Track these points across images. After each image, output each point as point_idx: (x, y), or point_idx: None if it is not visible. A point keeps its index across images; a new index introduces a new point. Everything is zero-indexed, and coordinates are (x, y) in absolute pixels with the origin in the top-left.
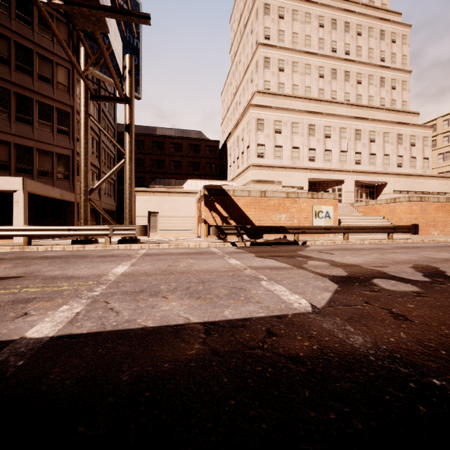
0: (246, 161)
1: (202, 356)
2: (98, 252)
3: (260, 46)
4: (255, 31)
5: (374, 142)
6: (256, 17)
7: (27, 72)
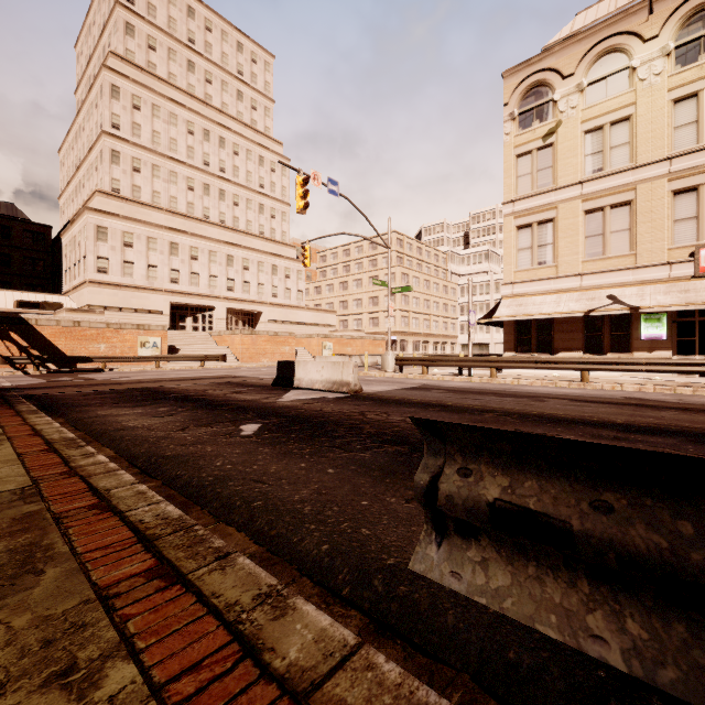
0: (83, 274)
1: None
2: None
3: (105, 135)
4: (100, 111)
5: (248, 270)
6: (101, 94)
7: None
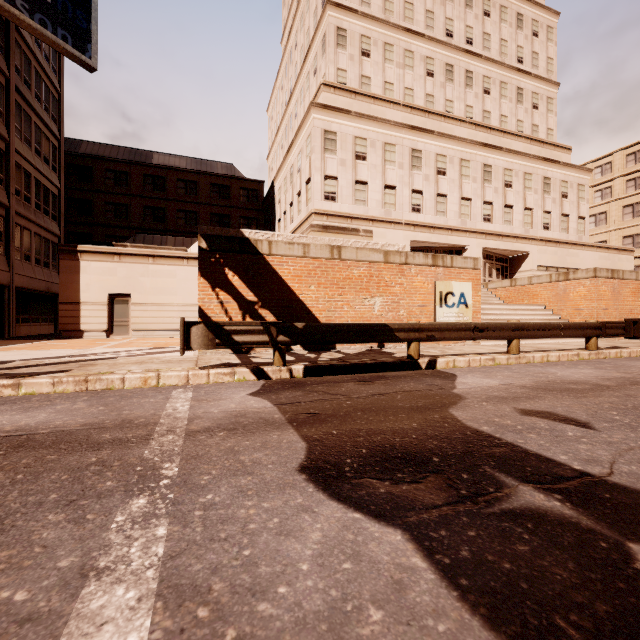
0: (305, 207)
1: None
2: None
3: (330, 7)
4: None
5: (510, 187)
6: None
7: None
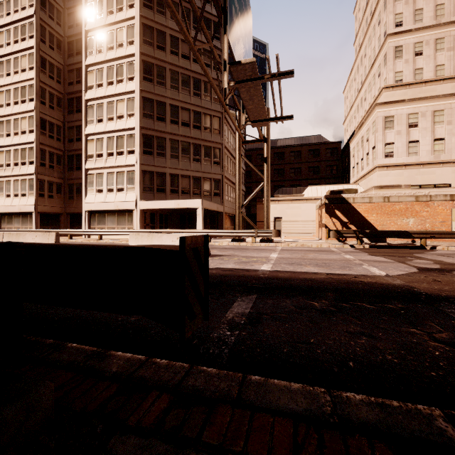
0: (371, 162)
1: (325, 277)
2: (251, 247)
3: (389, 37)
4: (383, 22)
5: None
6: (385, 6)
7: (198, 128)
